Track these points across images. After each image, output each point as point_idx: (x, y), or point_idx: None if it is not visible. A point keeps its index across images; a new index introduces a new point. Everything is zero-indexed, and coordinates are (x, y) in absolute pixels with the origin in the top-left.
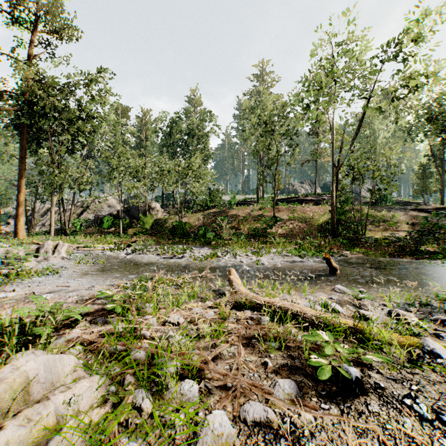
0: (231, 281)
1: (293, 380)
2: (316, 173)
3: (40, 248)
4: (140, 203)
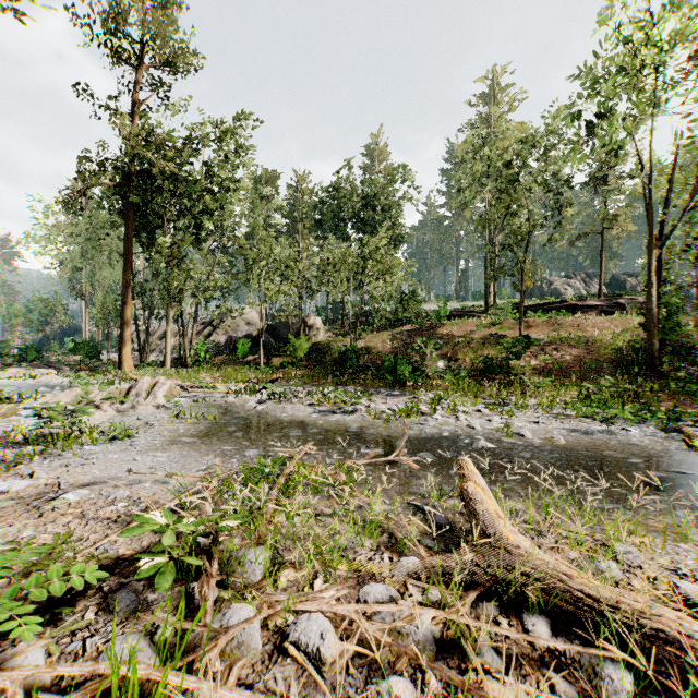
0: (467, 499)
1: None
2: (601, 255)
3: (131, 388)
4: (290, 317)
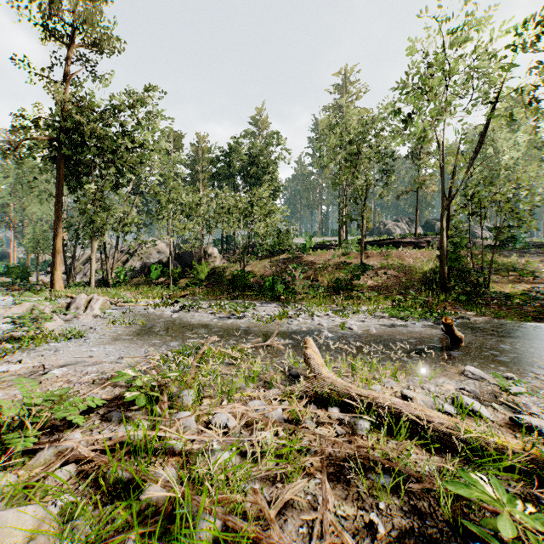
0: (307, 359)
1: None
2: (416, 207)
3: (71, 303)
4: (194, 248)
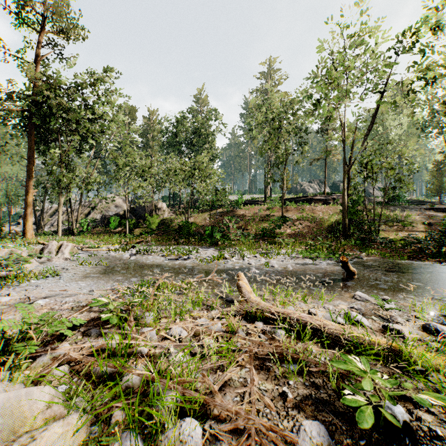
0: (239, 288)
1: (321, 421)
2: (325, 171)
3: (44, 248)
4: (146, 203)
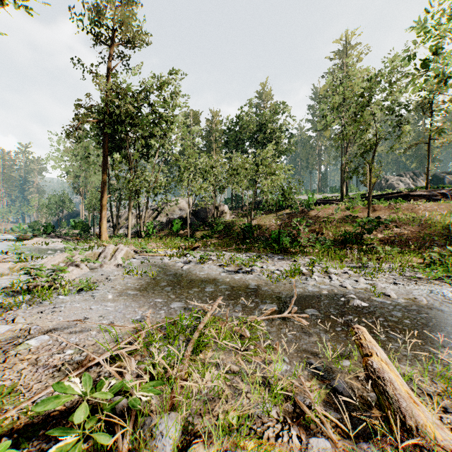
0: (372, 375)
1: None
2: (427, 159)
3: (102, 252)
4: (207, 205)
